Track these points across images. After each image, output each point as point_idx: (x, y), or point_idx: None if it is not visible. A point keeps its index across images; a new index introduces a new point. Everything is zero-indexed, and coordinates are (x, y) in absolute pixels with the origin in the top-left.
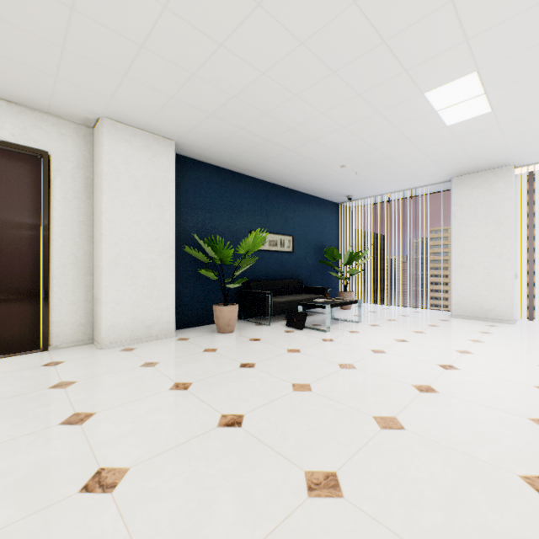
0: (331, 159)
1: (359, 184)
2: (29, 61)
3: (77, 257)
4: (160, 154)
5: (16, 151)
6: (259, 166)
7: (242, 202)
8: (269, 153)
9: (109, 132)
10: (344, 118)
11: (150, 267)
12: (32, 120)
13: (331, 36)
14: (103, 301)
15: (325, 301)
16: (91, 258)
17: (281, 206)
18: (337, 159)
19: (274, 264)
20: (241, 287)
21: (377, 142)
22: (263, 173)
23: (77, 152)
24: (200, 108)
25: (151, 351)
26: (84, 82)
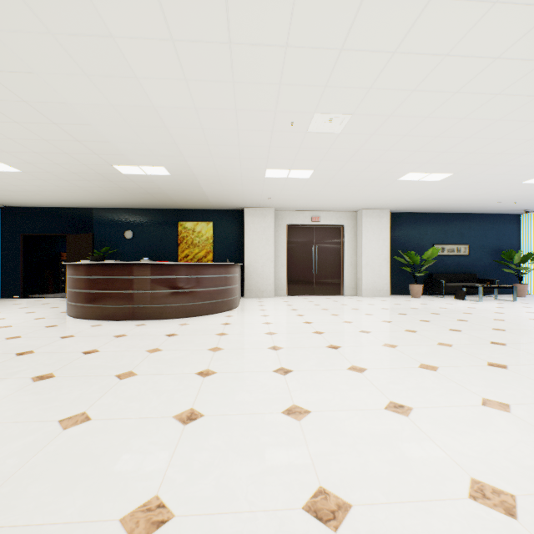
0: (486, 201)
1: (525, 205)
2: (347, 205)
3: (351, 262)
4: (383, 217)
5: (334, 227)
6: (437, 209)
7: (427, 229)
8: (442, 205)
9: (364, 214)
10: (479, 193)
11: (379, 266)
12: (339, 215)
13: (454, 185)
14: (362, 279)
15: (483, 286)
16: (356, 263)
17: (457, 226)
18: (491, 201)
19: (451, 264)
20: (426, 277)
21: (513, 193)
22: (441, 210)
23: (351, 222)
24: (402, 202)
25: (381, 299)
26: (361, 205)
